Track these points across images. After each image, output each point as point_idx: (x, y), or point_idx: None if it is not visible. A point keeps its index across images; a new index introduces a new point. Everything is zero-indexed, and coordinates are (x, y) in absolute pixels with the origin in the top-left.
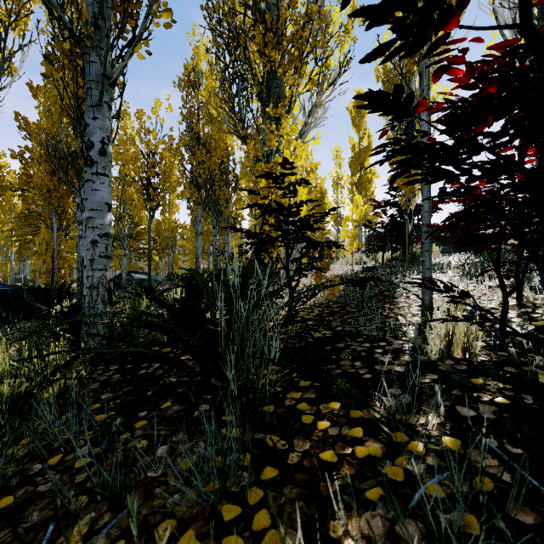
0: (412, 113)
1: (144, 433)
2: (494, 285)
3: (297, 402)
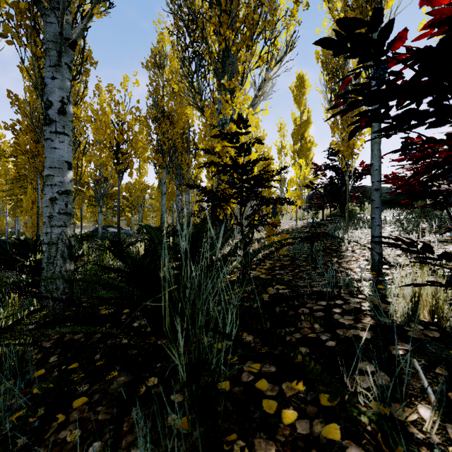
0: (386, 51)
1: (80, 416)
2: (434, 240)
3: (255, 377)
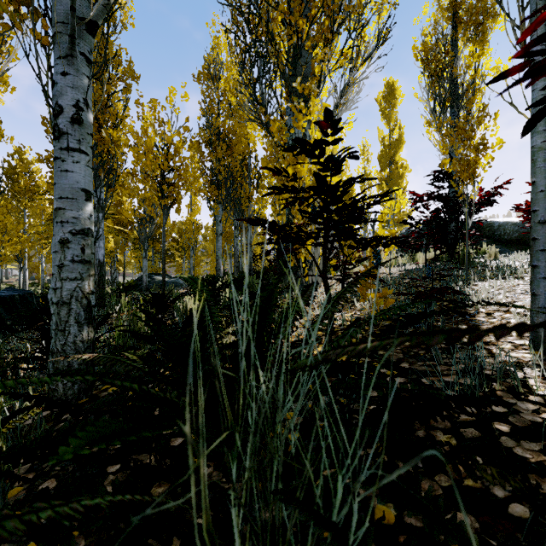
0: None
1: None
2: None
3: None
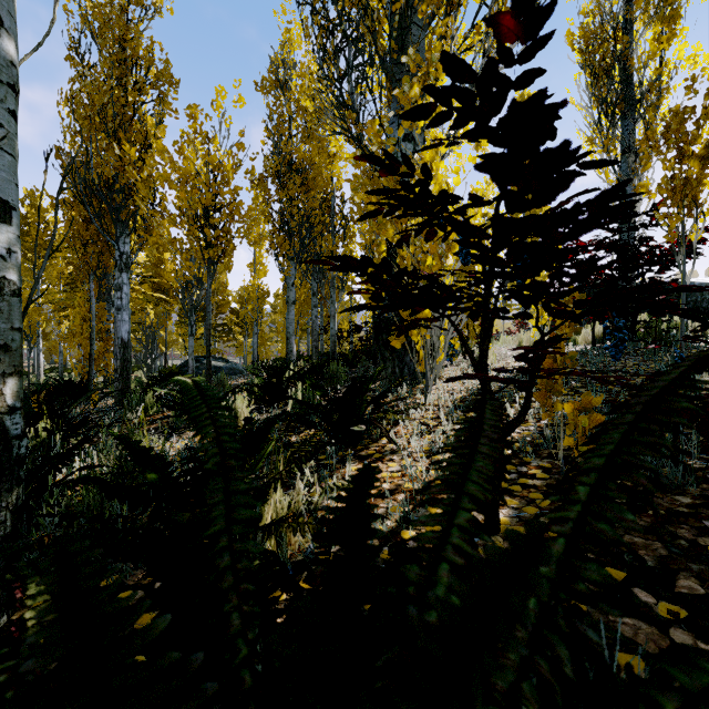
0: None
1: None
2: None
3: None
